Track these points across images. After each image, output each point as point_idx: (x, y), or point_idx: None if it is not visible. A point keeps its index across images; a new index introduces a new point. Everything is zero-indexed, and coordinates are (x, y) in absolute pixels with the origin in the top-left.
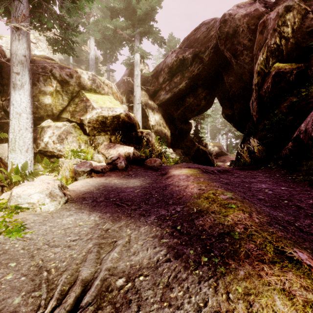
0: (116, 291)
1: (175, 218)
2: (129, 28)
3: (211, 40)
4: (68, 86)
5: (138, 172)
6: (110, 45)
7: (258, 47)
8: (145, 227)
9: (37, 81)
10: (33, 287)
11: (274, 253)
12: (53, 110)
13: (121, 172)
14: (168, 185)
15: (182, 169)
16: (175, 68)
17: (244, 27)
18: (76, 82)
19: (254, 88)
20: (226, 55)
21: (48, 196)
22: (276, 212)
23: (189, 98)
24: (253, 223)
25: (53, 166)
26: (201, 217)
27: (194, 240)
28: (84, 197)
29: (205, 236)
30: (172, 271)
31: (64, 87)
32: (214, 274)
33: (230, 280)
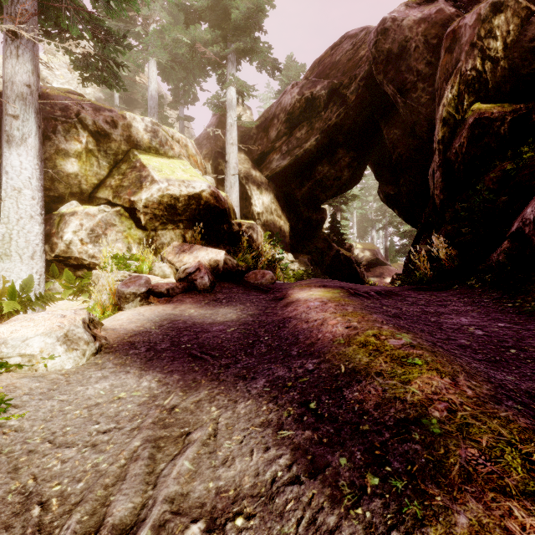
0: None
1: (304, 385)
2: (218, 42)
3: (360, 65)
4: (108, 142)
5: (233, 296)
6: (184, 74)
7: (443, 76)
8: (246, 402)
9: (52, 133)
10: None
11: (525, 470)
12: (82, 185)
13: (203, 296)
14: (289, 318)
15: (312, 289)
16: (298, 114)
17: (418, 41)
18: (123, 136)
19: (437, 147)
20: (387, 90)
21: (62, 341)
22: (499, 373)
23: (322, 165)
24: (463, 398)
25: (81, 283)
26: (357, 385)
27: (347, 434)
28: (132, 342)
29: (369, 426)
30: (305, 508)
31: (101, 144)
32: (399, 519)
33: None
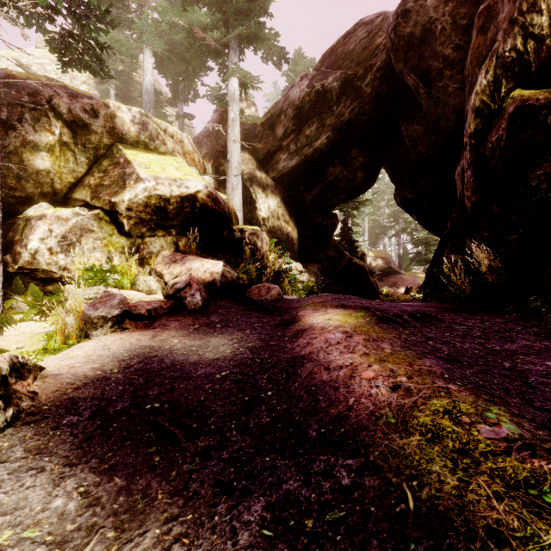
0: None
1: (339, 537)
2: (219, 27)
3: (377, 54)
4: (87, 134)
5: (231, 318)
6: (183, 66)
7: (475, 60)
8: None
9: (18, 122)
10: None
11: None
12: (55, 184)
13: (193, 318)
14: (301, 358)
15: (328, 311)
16: (308, 109)
17: (445, 22)
18: (105, 127)
19: (468, 142)
20: (408, 80)
21: None
22: None
23: (334, 166)
24: None
25: (50, 301)
26: None
27: None
28: (75, 400)
29: None
30: None
31: (78, 136)
32: None
33: None
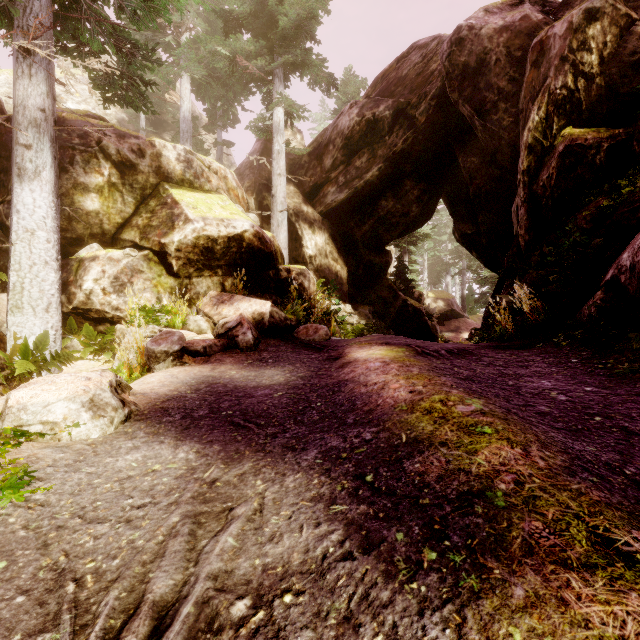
0: (229, 631)
1: (361, 457)
2: (263, 54)
3: (432, 81)
4: (134, 174)
5: (281, 355)
6: (223, 91)
7: (529, 95)
8: (295, 475)
9: (69, 164)
10: (40, 621)
11: (590, 542)
12: (104, 225)
13: (245, 355)
14: (345, 381)
15: (372, 347)
16: (358, 139)
17: (500, 53)
18: (152, 167)
19: (521, 179)
20: (463, 110)
21: (87, 407)
22: (579, 443)
23: (386, 199)
24: (533, 469)
25: (103, 340)
26: (419, 455)
27: (406, 508)
28: (165, 409)
29: (429, 499)
30: (357, 583)
31: (126, 177)
32: (455, 592)
33: (492, 610)
